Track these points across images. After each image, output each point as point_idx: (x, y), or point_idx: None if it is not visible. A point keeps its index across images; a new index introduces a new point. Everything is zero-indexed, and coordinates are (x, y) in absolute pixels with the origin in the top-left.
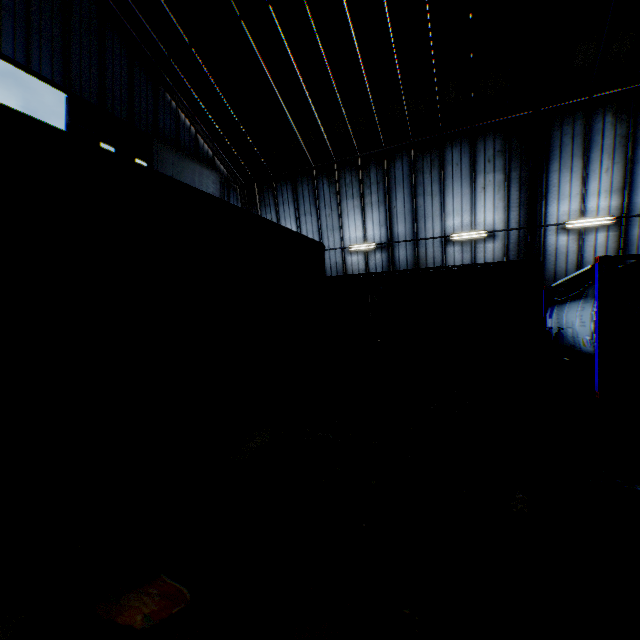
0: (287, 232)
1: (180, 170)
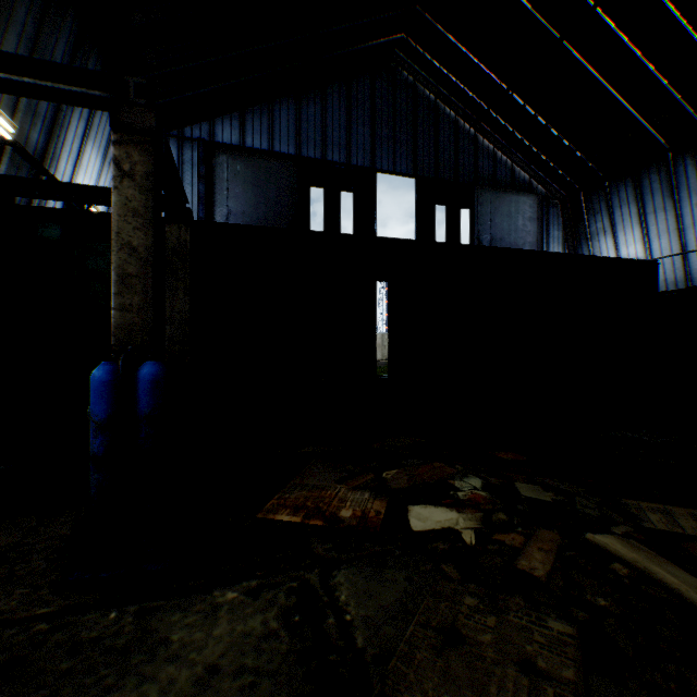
0: (604, 261)
1: (497, 206)
